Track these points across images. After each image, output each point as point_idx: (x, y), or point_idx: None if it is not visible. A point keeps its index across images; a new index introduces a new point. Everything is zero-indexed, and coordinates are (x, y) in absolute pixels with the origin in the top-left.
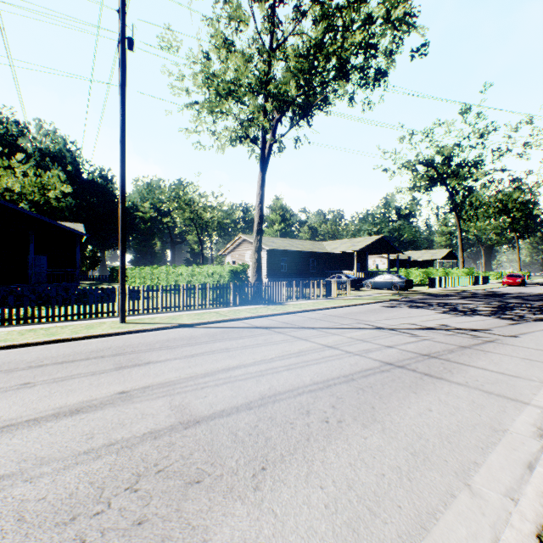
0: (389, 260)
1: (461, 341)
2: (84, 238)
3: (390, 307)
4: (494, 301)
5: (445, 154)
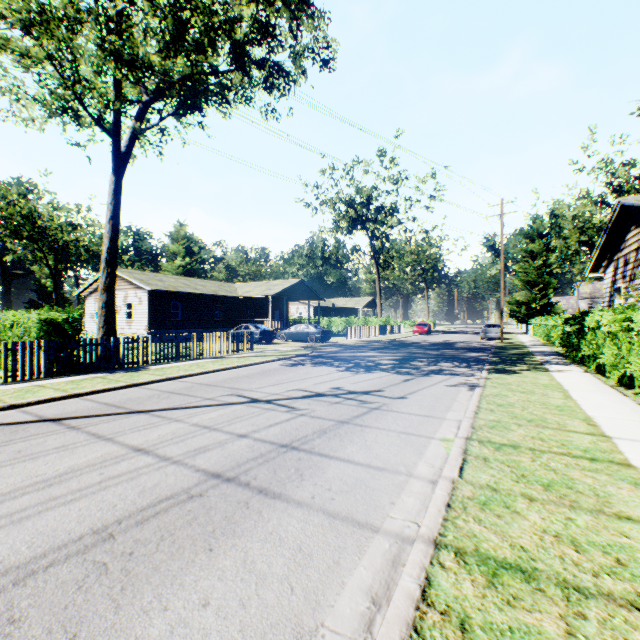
0: (314, 307)
1: (345, 412)
2: None
3: (291, 365)
4: (400, 352)
5: (365, 196)
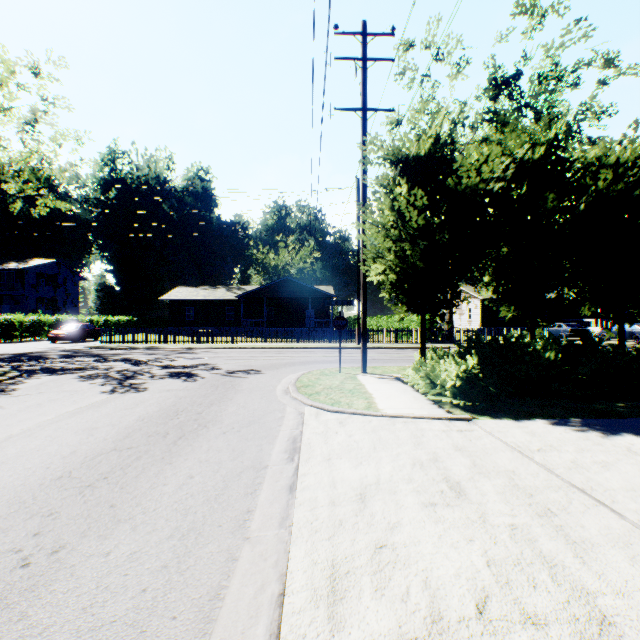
0: None
1: None
2: (334, 298)
3: None
4: None
5: None
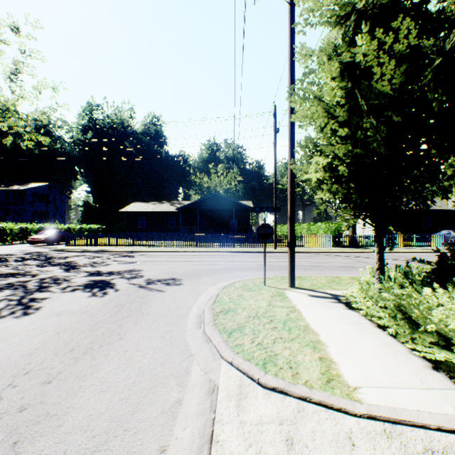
0: None
1: None
2: None
3: None
4: None
5: None
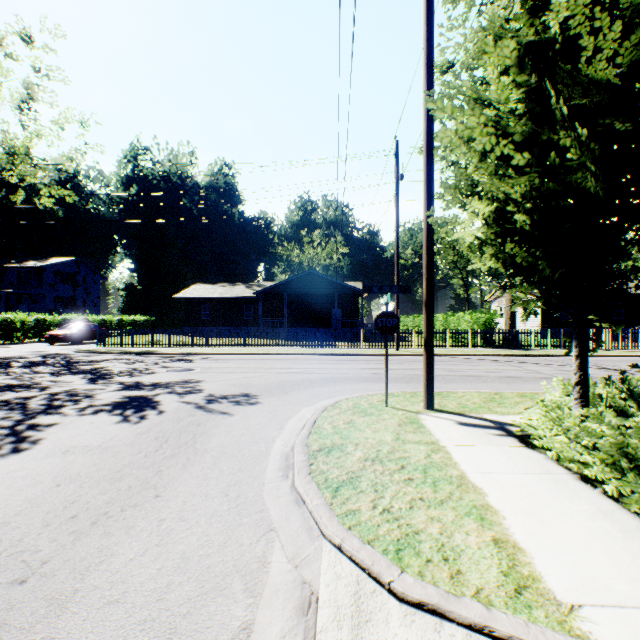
0: None
1: None
2: (364, 295)
3: None
4: None
5: None
